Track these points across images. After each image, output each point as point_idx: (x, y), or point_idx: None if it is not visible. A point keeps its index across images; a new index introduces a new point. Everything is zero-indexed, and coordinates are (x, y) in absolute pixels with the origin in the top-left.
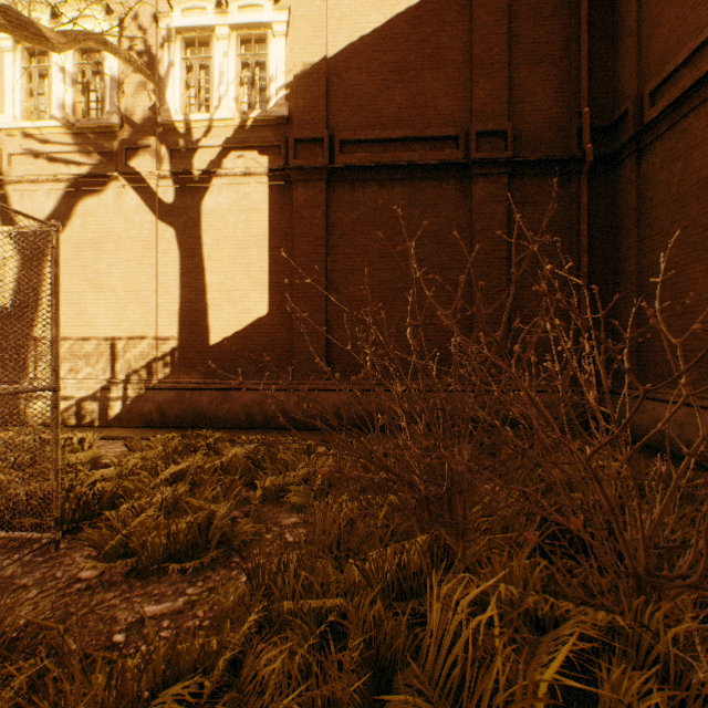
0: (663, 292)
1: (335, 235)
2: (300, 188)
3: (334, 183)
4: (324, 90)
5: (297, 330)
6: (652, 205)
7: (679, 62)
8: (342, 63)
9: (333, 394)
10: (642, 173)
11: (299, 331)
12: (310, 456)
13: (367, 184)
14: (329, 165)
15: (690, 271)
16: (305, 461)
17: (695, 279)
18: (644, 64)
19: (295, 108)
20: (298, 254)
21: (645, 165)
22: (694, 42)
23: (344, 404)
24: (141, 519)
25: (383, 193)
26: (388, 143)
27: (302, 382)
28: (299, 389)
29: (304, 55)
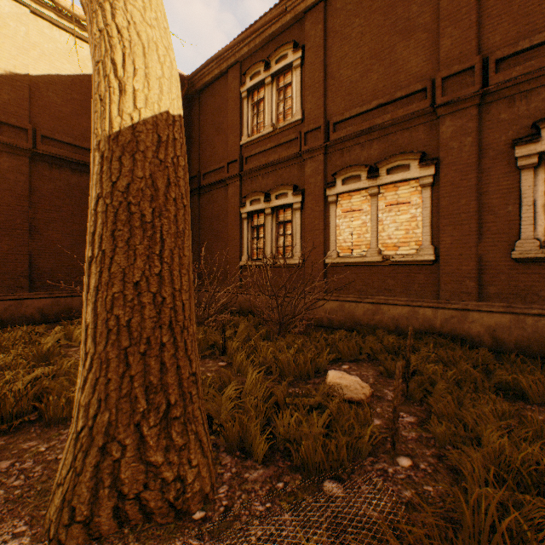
0: (207, 251)
1: (37, 195)
2: (5, 157)
3: (36, 160)
4: (28, 96)
5: (2, 257)
6: (204, 217)
7: (212, 170)
8: (43, 84)
9: (38, 301)
10: (201, 203)
11: (4, 258)
12: (64, 327)
13: (63, 168)
14: (34, 149)
15: (215, 245)
16: (62, 330)
17: (216, 248)
18: (202, 161)
19: (1, 98)
20: (3, 203)
21: (202, 200)
22: (215, 167)
23: (48, 306)
24: (3, 356)
25: (75, 177)
26: (79, 148)
27: (8, 294)
28: (6, 300)
29: (10, 64)
